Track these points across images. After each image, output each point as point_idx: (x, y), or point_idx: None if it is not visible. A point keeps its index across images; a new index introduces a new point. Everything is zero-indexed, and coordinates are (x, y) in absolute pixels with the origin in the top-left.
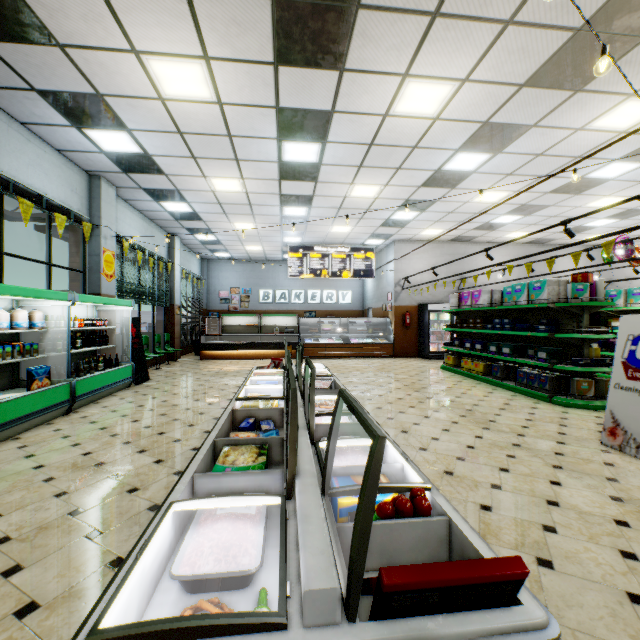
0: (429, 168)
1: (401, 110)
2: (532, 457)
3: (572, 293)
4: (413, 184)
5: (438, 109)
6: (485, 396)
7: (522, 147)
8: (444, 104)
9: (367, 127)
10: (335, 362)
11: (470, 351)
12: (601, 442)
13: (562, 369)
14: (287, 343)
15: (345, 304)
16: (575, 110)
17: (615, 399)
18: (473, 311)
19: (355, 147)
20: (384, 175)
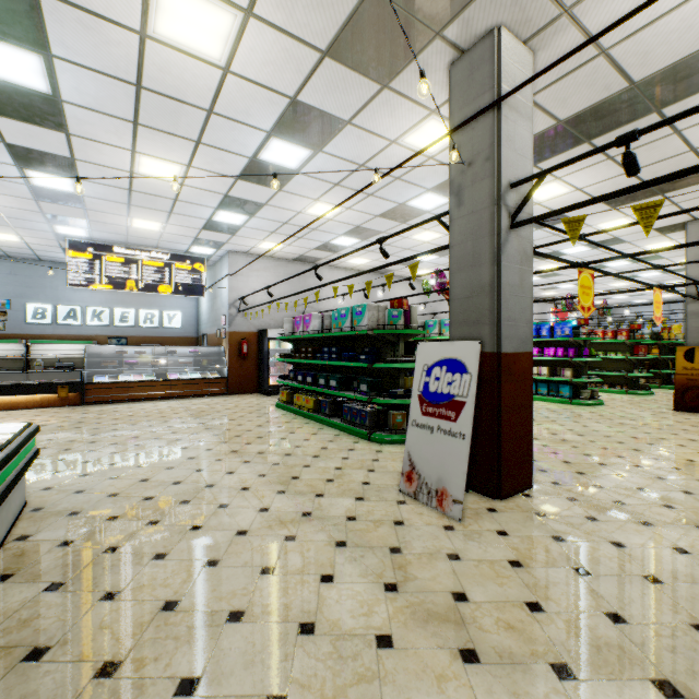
0: (241, 152)
1: (167, 33)
2: (317, 533)
3: (389, 319)
4: (227, 173)
5: (225, 53)
6: (306, 440)
7: (343, 150)
8: (231, 47)
9: (119, 48)
10: (138, 407)
11: (302, 385)
12: (400, 489)
13: (380, 402)
14: (59, 383)
15: (173, 329)
16: (386, 114)
17: (412, 438)
18: (309, 339)
19: (113, 83)
20: (181, 148)
